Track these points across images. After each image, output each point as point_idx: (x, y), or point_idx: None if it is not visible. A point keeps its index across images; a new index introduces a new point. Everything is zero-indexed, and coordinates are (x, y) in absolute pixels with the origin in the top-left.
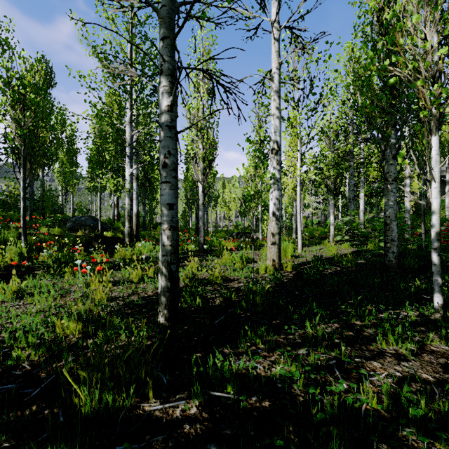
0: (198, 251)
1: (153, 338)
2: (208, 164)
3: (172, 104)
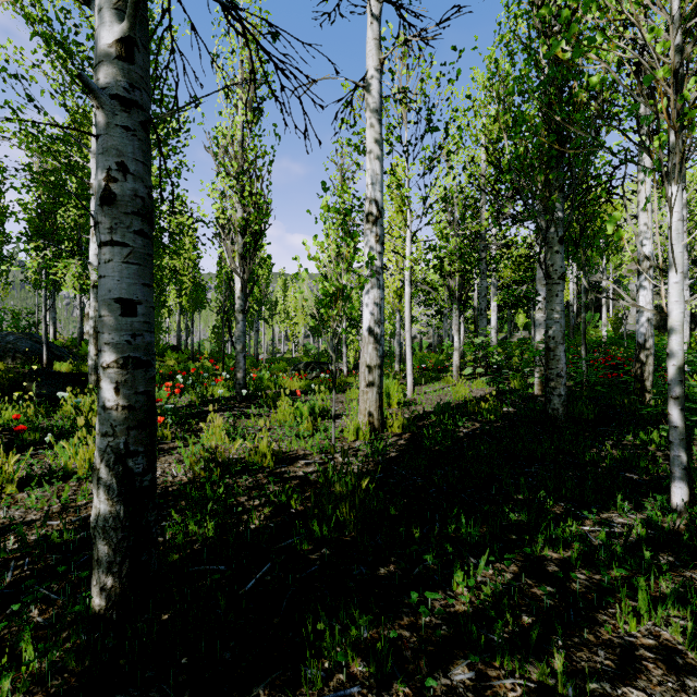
0: (234, 399)
1: (58, 678)
2: (251, 240)
3: (131, 44)
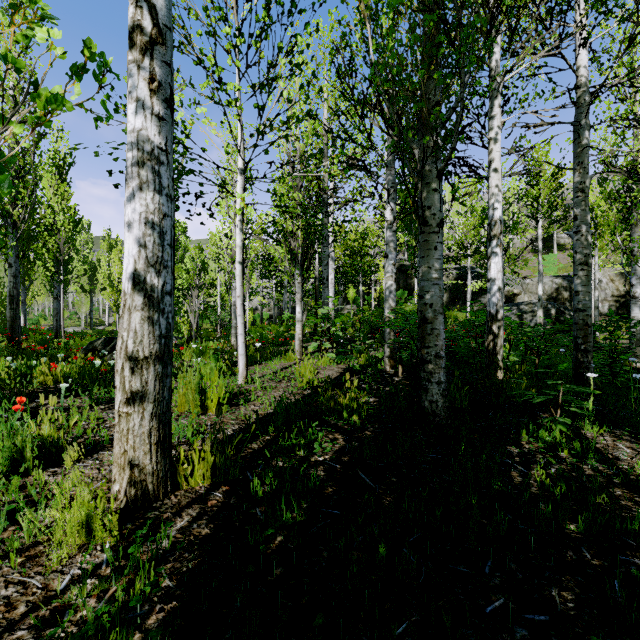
0: None
1: None
2: None
3: None
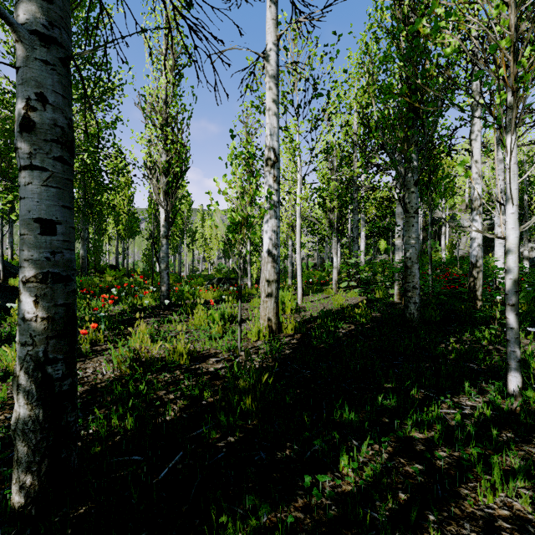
0: (159, 307)
1: None
2: (173, 179)
3: None
